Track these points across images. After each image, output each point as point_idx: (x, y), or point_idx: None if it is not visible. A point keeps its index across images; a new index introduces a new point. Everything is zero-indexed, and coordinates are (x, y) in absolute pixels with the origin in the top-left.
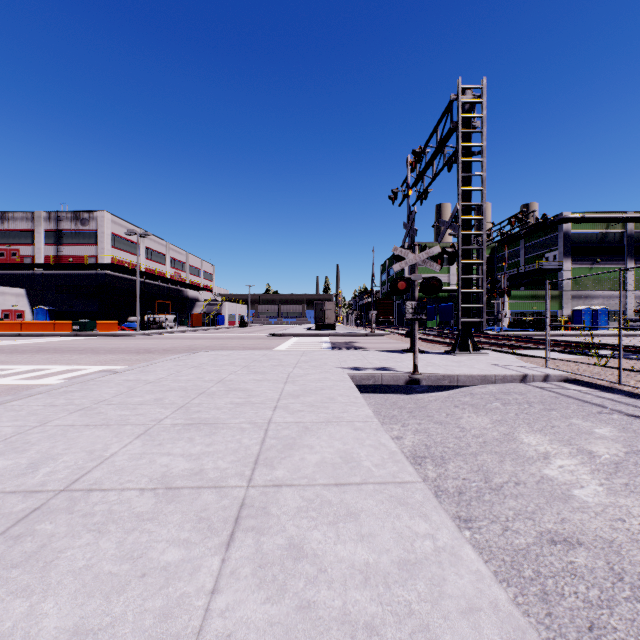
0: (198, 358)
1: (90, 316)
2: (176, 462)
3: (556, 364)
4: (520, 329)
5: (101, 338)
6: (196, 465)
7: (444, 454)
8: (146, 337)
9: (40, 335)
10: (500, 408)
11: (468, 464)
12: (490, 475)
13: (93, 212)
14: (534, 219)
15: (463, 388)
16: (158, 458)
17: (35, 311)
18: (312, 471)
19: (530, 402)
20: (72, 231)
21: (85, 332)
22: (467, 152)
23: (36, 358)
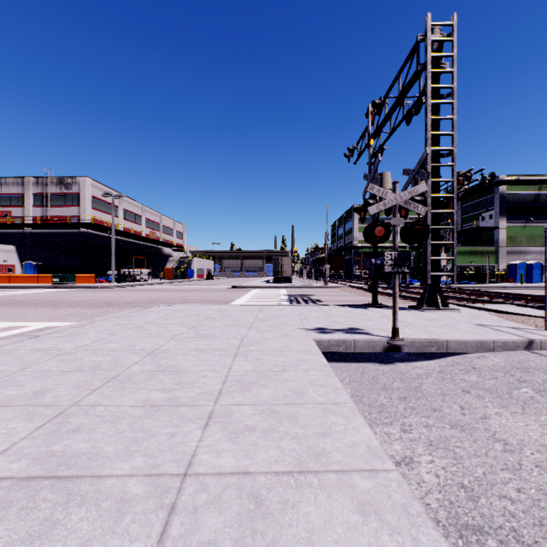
0: (148, 314)
1: (73, 270)
2: None
3: None
4: (462, 282)
5: (76, 290)
6: None
7: (515, 524)
8: (118, 289)
9: (23, 287)
10: (539, 400)
11: None
12: None
13: (76, 177)
14: (482, 177)
15: (455, 357)
16: None
17: (24, 265)
18: None
19: None
20: (57, 194)
21: (64, 284)
22: (435, 95)
23: None
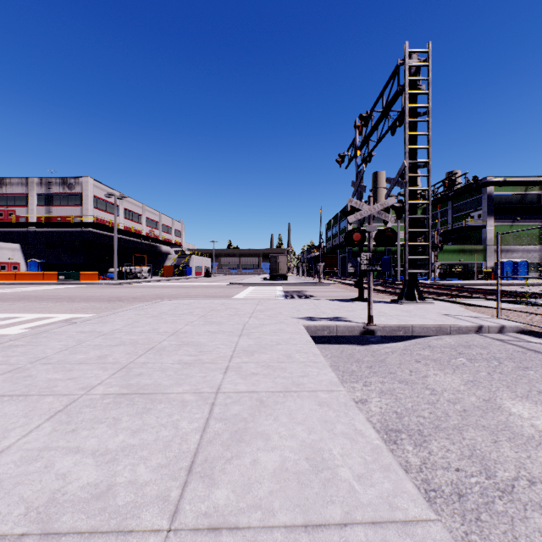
0: (160, 307)
1: (76, 268)
2: (80, 468)
3: (506, 314)
4: (450, 279)
5: (82, 287)
6: (105, 475)
7: (421, 427)
8: (122, 286)
9: (30, 284)
10: (467, 365)
11: (455, 445)
12: (490, 465)
13: (78, 178)
14: (466, 181)
15: (418, 339)
16: (59, 459)
17: (28, 263)
18: (268, 491)
19: (498, 358)
20: (60, 194)
21: (69, 281)
22: (413, 113)
23: (14, 306)
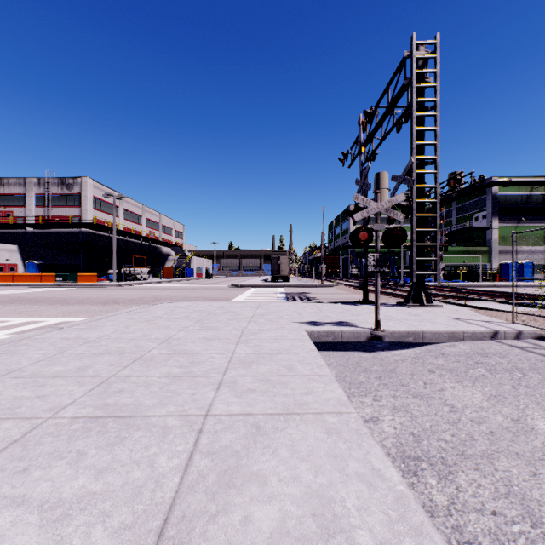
0: (155, 310)
1: (74, 269)
2: (18, 531)
3: (521, 319)
4: (455, 281)
5: (79, 289)
6: (48, 543)
7: (444, 454)
8: (120, 288)
9: (27, 286)
10: (488, 376)
11: (487, 478)
12: (533, 507)
13: (77, 178)
14: (472, 180)
15: (429, 346)
16: None
17: (26, 265)
18: None
19: (520, 368)
20: (59, 195)
21: (67, 283)
22: (420, 107)
23: (5, 309)
